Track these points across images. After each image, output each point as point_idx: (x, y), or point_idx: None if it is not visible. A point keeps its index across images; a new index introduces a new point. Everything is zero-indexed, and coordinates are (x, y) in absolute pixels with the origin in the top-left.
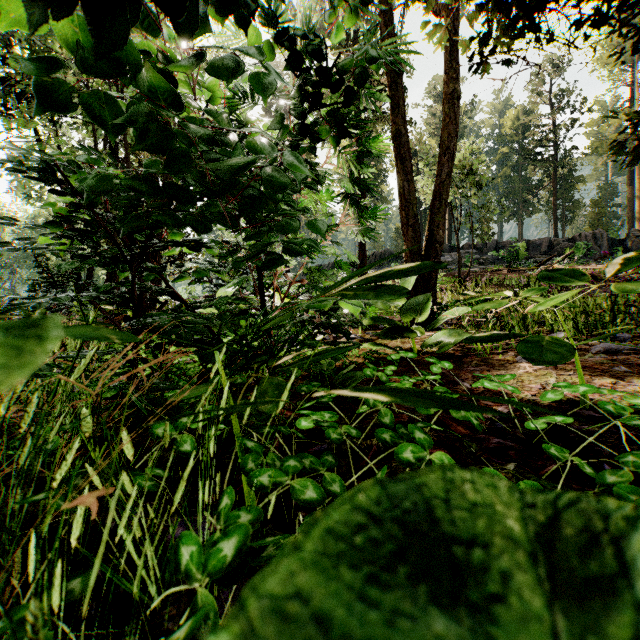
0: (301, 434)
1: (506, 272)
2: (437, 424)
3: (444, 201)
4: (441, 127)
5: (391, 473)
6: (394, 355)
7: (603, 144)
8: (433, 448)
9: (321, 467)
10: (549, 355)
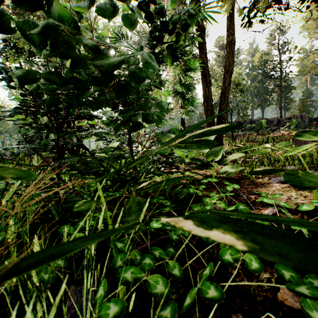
0: (153, 229)
1: (256, 135)
2: None
3: (226, 97)
4: (222, 62)
5: (209, 257)
6: (205, 180)
7: (305, 70)
8: None
9: (166, 257)
10: (306, 183)
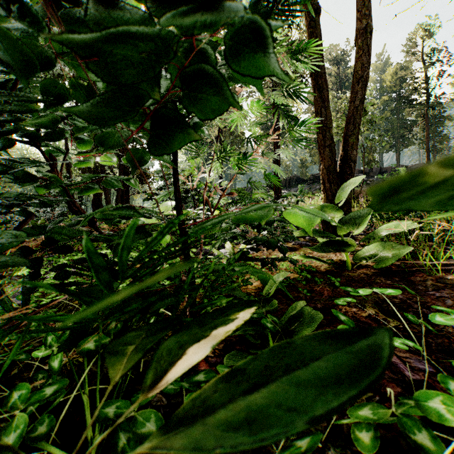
0: None
1: None
2: None
3: (357, 124)
4: (336, 83)
5: None
6: (363, 290)
7: None
8: None
9: None
10: None
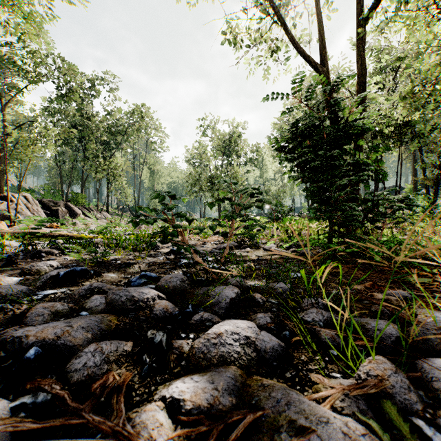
0: None
1: None
2: None
3: (436, 194)
4: None
5: None
6: None
7: None
8: None
9: None
10: None
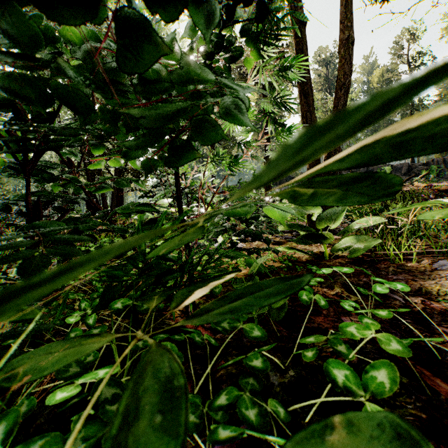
0: None
1: None
2: (400, 370)
3: None
4: (325, 84)
5: None
6: (325, 269)
7: None
8: (436, 447)
9: None
10: None
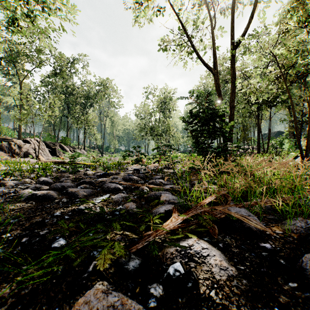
0: None
1: None
2: None
3: (300, 138)
4: None
5: None
6: None
7: None
8: None
9: None
10: None
